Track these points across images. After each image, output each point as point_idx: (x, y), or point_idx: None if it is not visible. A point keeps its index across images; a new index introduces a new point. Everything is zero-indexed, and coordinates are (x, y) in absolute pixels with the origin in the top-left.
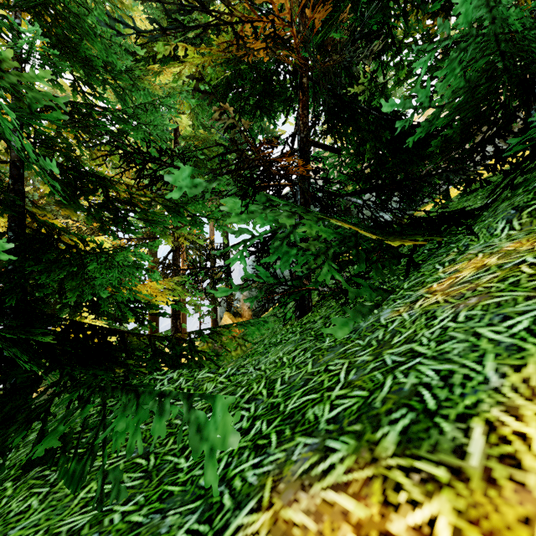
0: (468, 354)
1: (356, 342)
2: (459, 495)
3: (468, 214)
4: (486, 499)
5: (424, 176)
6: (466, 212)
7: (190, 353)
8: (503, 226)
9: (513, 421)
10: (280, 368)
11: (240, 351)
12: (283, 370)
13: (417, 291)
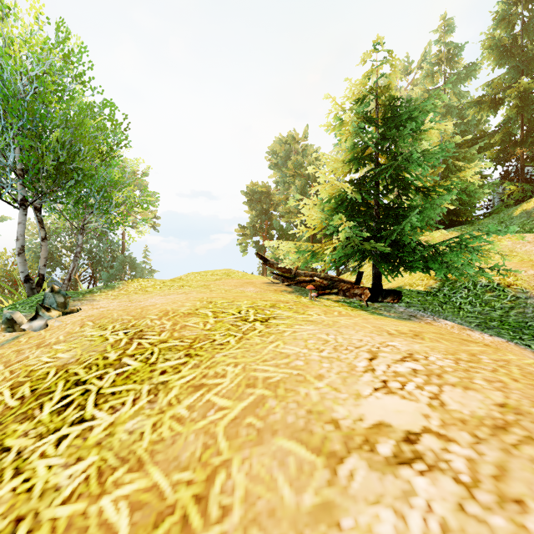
0: None
1: None
2: None
3: None
4: None
5: None
6: None
7: None
8: None
9: None
10: None
11: None
12: None
13: None
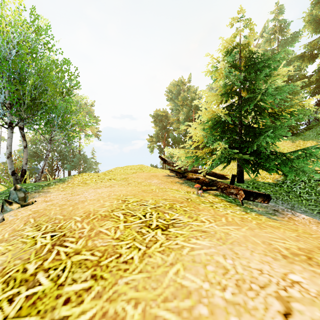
0: None
1: None
2: None
3: None
4: None
5: None
6: None
7: None
8: None
9: None
10: None
11: None
12: None
13: None
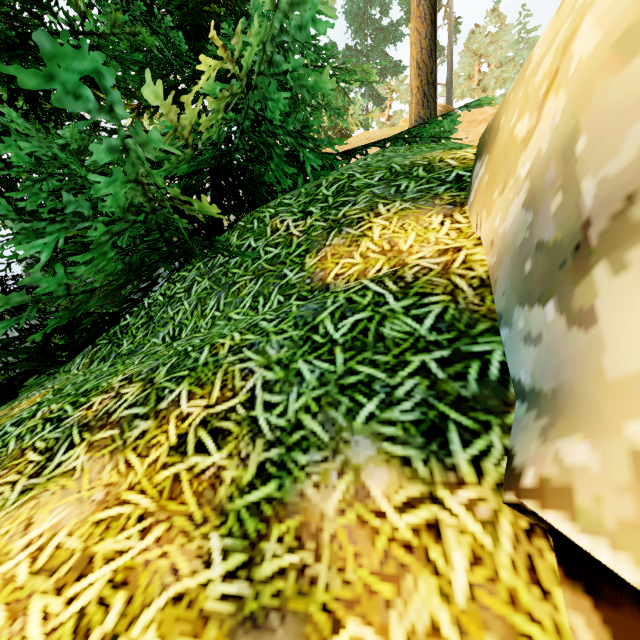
0: None
1: None
2: None
3: None
4: None
5: None
6: None
7: None
8: (78, 363)
9: None
10: None
11: None
12: None
13: None
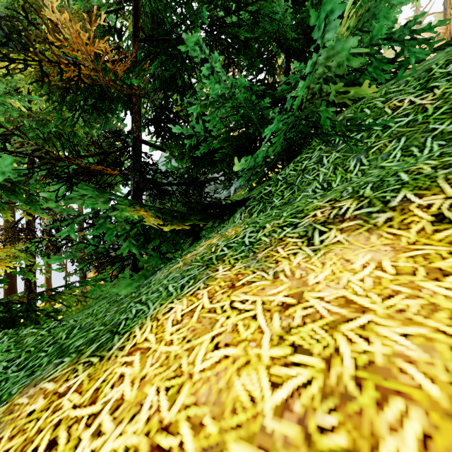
0: (155, 299)
1: (132, 295)
2: (95, 367)
3: (242, 203)
4: (101, 366)
5: (203, 181)
6: (241, 201)
7: (27, 313)
8: (238, 217)
9: (138, 331)
10: (87, 318)
11: (81, 306)
12: (87, 319)
13: (182, 258)
